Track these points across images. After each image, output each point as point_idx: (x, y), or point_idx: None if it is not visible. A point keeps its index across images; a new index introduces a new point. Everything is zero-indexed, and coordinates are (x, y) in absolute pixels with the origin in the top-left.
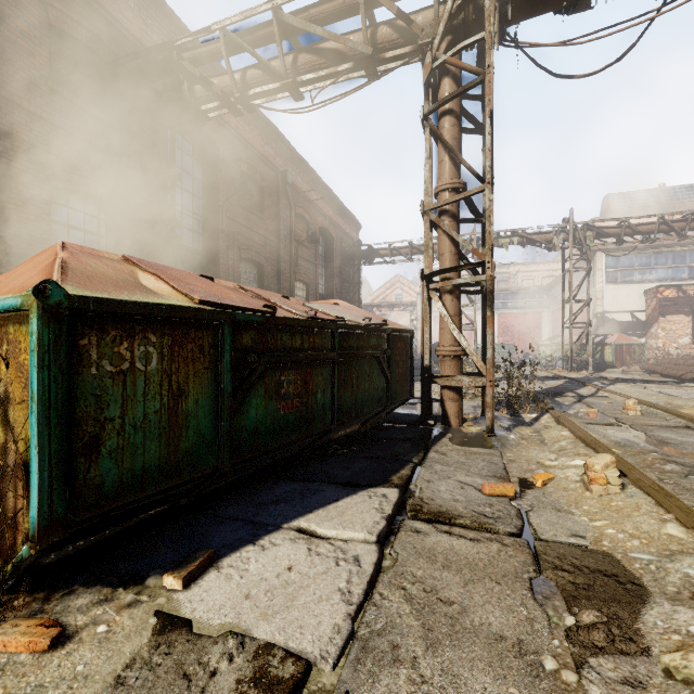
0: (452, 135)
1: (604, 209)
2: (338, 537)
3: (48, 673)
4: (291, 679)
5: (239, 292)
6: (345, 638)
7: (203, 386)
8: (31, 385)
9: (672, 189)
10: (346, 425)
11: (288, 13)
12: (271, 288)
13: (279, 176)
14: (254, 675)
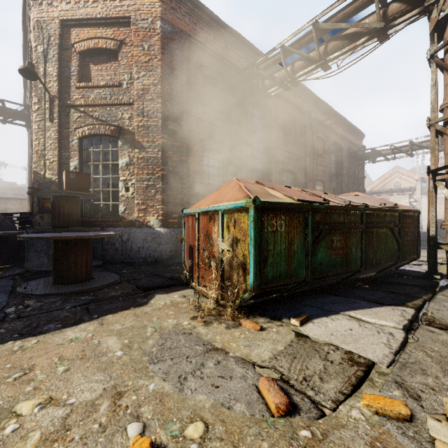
0: None
1: None
2: (376, 323)
3: (264, 336)
4: (366, 363)
5: (302, 193)
6: (391, 359)
7: (299, 239)
8: (250, 234)
9: None
10: (368, 270)
11: (322, 22)
12: (301, 187)
13: (305, 115)
14: (347, 358)
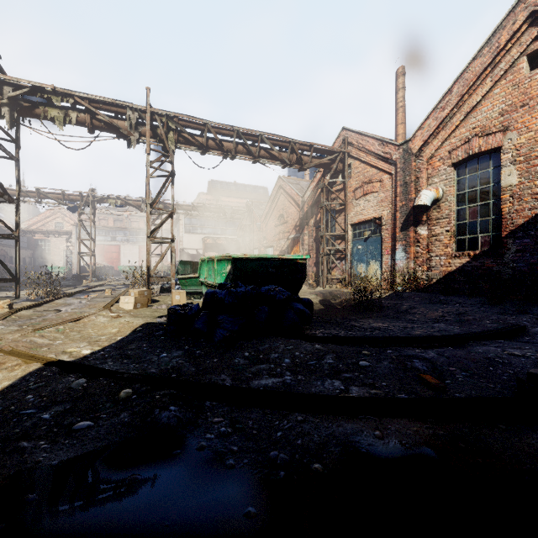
0: None
1: (208, 187)
2: None
3: None
4: None
5: None
6: None
7: None
8: None
9: (238, 184)
10: None
11: None
12: None
13: None
14: None
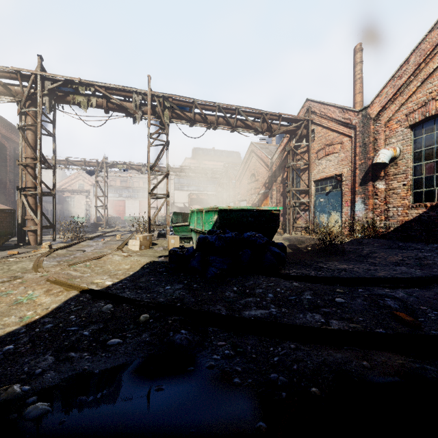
0: (31, 138)
1: (192, 153)
2: None
3: None
4: None
5: None
6: None
7: None
8: None
9: (216, 150)
10: None
11: None
12: None
13: None
14: None
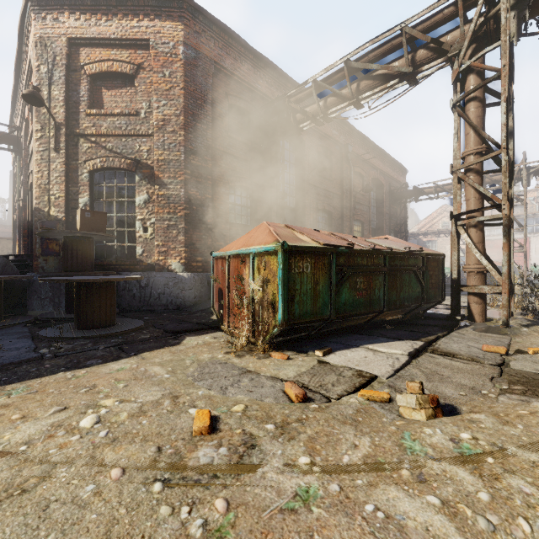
0: (476, 114)
1: None
2: (388, 352)
3: (290, 363)
4: (370, 376)
5: (331, 236)
6: (391, 374)
7: (324, 280)
8: (279, 275)
9: None
10: (393, 311)
11: (354, 60)
12: (337, 227)
13: (342, 148)
14: (357, 374)
